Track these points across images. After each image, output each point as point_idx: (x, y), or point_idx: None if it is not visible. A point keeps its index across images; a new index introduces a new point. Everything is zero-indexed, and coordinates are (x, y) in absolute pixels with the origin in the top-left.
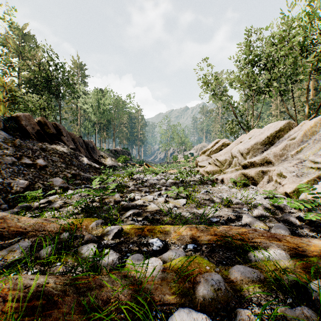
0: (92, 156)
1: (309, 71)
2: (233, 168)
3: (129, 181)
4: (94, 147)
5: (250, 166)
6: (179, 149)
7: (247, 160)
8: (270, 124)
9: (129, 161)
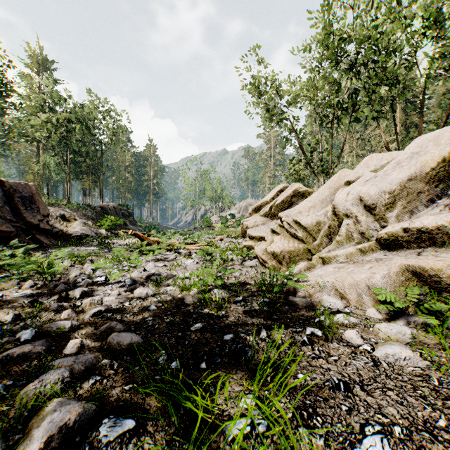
0: (22, 216)
1: (435, 70)
2: (353, 247)
3: (14, 301)
4: (35, 197)
5: (411, 243)
6: (214, 208)
7: (400, 225)
8: (427, 134)
9: (130, 226)
